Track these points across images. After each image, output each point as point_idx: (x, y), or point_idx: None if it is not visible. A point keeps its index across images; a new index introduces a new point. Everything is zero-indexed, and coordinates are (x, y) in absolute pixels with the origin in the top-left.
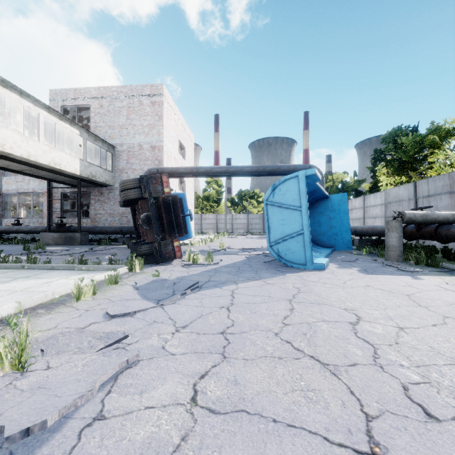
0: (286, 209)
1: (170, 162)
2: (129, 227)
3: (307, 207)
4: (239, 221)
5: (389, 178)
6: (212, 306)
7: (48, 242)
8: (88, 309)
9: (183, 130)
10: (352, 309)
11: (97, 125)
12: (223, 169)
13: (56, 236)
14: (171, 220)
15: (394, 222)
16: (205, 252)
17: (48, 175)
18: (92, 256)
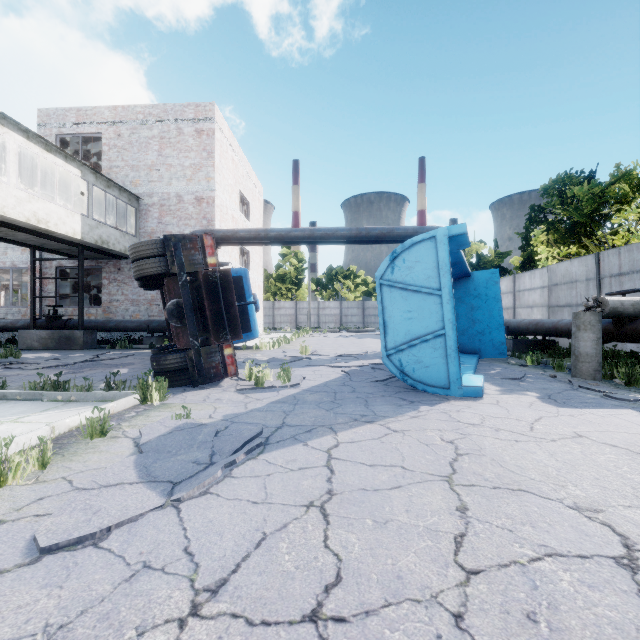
0: (415, 293)
1: (225, 222)
2: (161, 321)
3: (451, 289)
4: (328, 311)
5: (551, 249)
6: (289, 503)
7: (32, 344)
8: (5, 518)
9: (246, 176)
10: (593, 508)
11: (112, 164)
12: (306, 233)
13: (44, 335)
14: (219, 312)
15: (588, 314)
16: (278, 361)
17: (31, 240)
18: (90, 370)
